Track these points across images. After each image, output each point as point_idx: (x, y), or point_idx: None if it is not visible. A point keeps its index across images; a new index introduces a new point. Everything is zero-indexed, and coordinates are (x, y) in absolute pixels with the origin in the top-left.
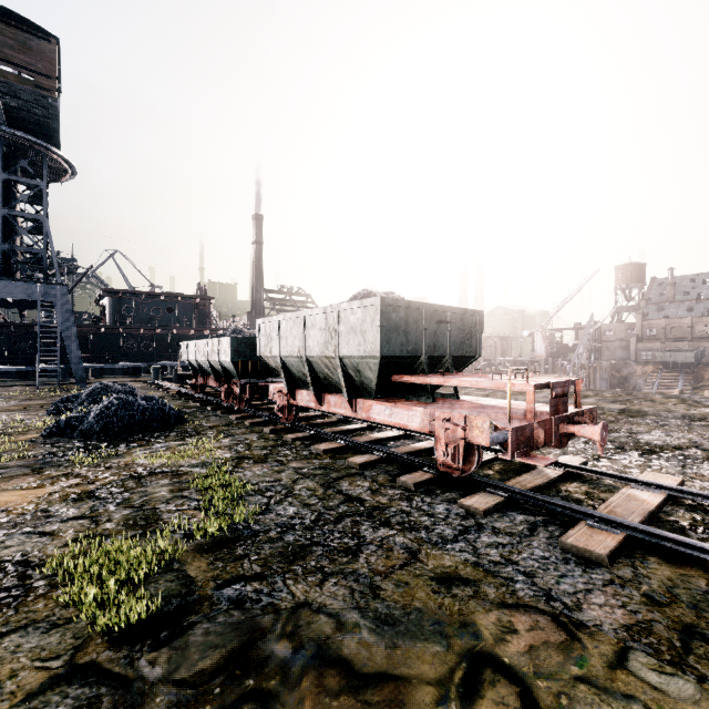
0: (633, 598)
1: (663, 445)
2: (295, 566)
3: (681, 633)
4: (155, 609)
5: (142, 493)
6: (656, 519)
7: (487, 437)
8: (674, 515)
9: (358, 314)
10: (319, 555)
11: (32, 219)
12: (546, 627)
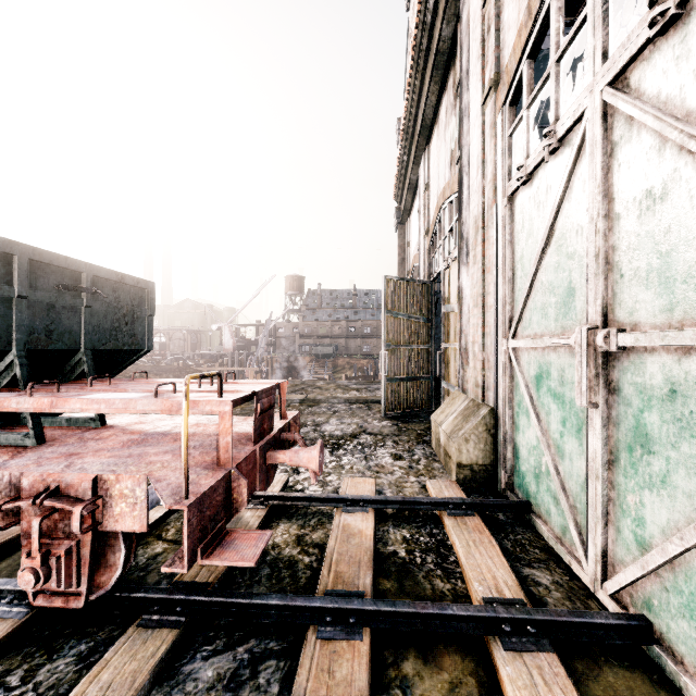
0: None
1: (343, 436)
2: None
3: None
4: None
5: None
6: (378, 558)
7: (144, 513)
8: (389, 542)
9: None
10: None
11: None
12: None
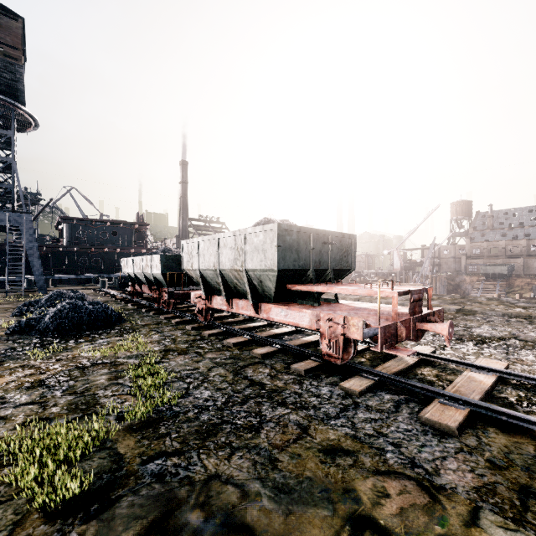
0: (479, 463)
1: (490, 337)
2: (208, 442)
3: (519, 492)
4: (87, 486)
5: (84, 381)
6: (491, 396)
7: (361, 333)
8: (504, 393)
9: (260, 236)
10: (228, 432)
11: (2, 161)
12: (413, 491)
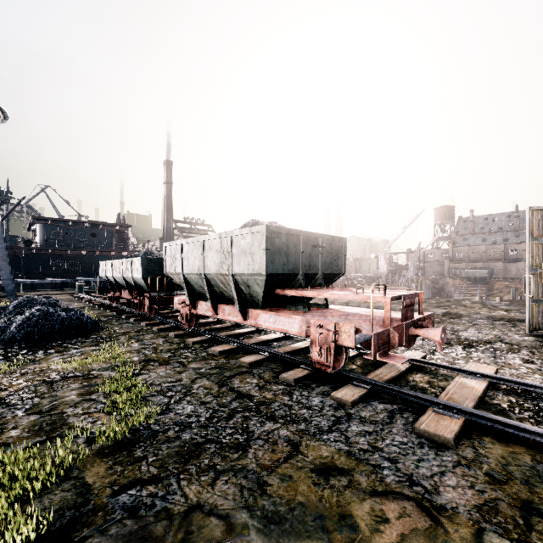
0: (478, 478)
1: (477, 340)
2: (189, 466)
3: (521, 509)
4: (44, 528)
5: (52, 398)
6: (483, 402)
7: (353, 340)
8: (495, 399)
9: (247, 239)
10: (212, 453)
11: None
12: (413, 513)
